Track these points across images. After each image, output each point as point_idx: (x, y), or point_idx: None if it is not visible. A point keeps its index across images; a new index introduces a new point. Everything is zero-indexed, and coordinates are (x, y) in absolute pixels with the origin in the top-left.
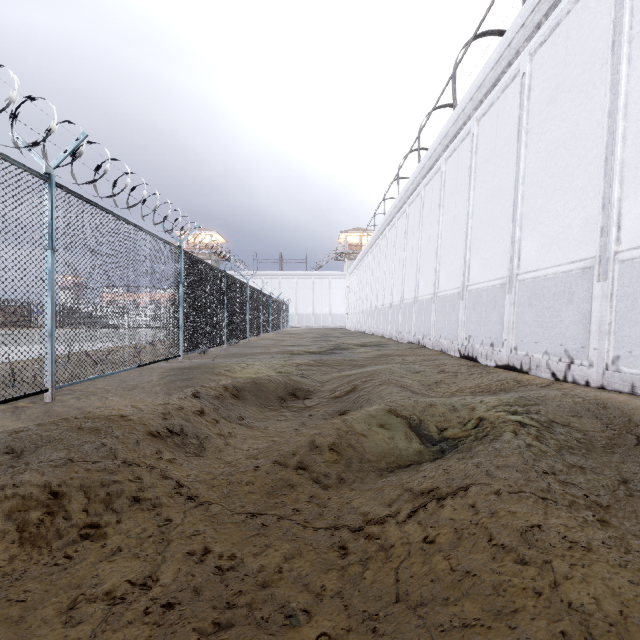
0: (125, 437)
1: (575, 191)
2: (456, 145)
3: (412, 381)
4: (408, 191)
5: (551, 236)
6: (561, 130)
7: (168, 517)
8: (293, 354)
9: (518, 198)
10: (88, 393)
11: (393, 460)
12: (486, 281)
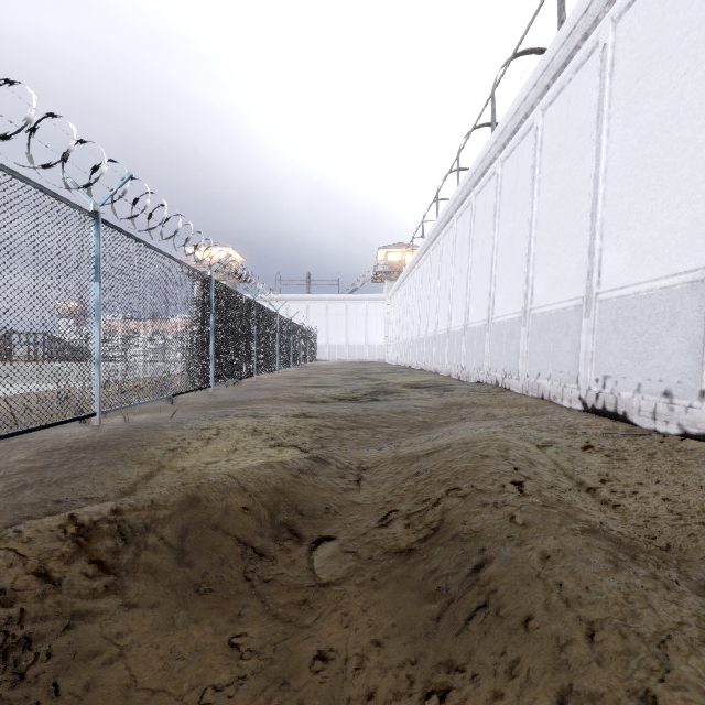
0: None
1: None
2: (565, 79)
3: (554, 479)
4: (475, 174)
5: None
6: None
7: None
8: (313, 403)
9: None
10: None
11: None
12: (645, 281)
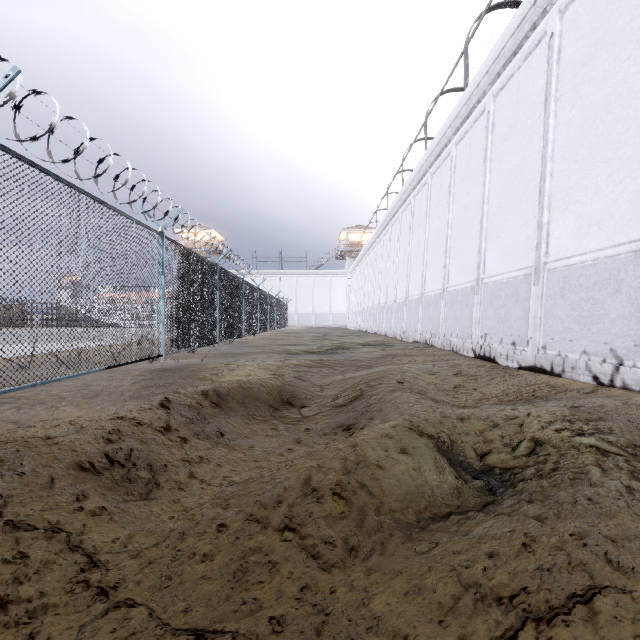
0: (33, 475)
1: (622, 160)
2: (468, 126)
3: (427, 385)
4: (414, 181)
5: (590, 216)
6: (602, 92)
7: None
8: (291, 354)
9: (546, 176)
10: (35, 401)
11: (424, 506)
12: (506, 272)
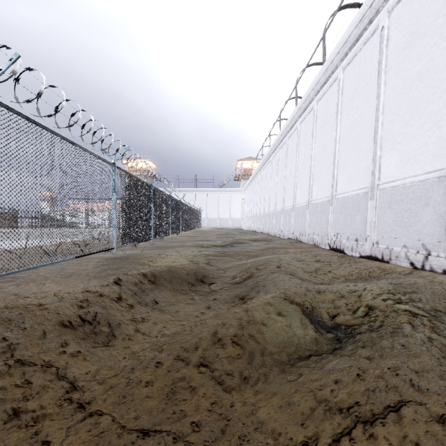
0: (32, 329)
1: (430, 115)
2: (325, 90)
3: (296, 269)
4: (288, 127)
5: (408, 153)
6: (416, 67)
7: (46, 438)
8: (203, 247)
9: (378, 125)
10: (29, 280)
11: (293, 351)
12: (351, 191)
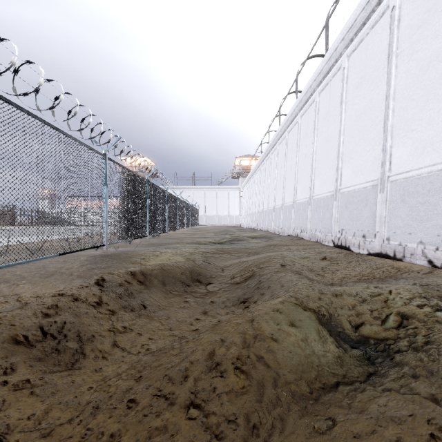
0: None
1: None
2: (328, 80)
3: (302, 267)
4: (288, 121)
5: (424, 140)
6: (434, 46)
7: None
8: (200, 244)
9: (389, 112)
10: (1, 280)
11: (314, 377)
12: (357, 184)
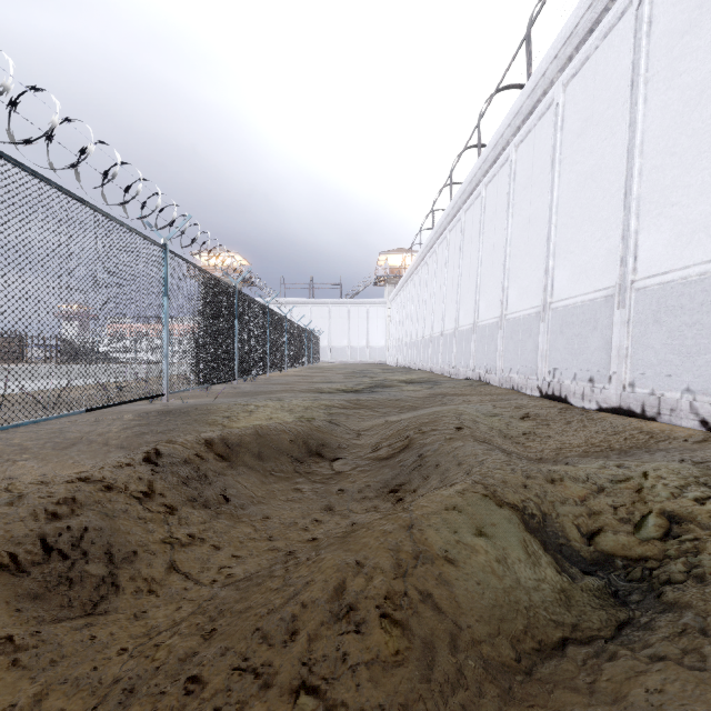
0: None
1: None
2: (531, 124)
3: (490, 431)
4: (464, 193)
5: (693, 220)
6: (710, 64)
7: None
8: (322, 393)
9: (634, 174)
10: None
11: (522, 629)
12: (580, 294)
